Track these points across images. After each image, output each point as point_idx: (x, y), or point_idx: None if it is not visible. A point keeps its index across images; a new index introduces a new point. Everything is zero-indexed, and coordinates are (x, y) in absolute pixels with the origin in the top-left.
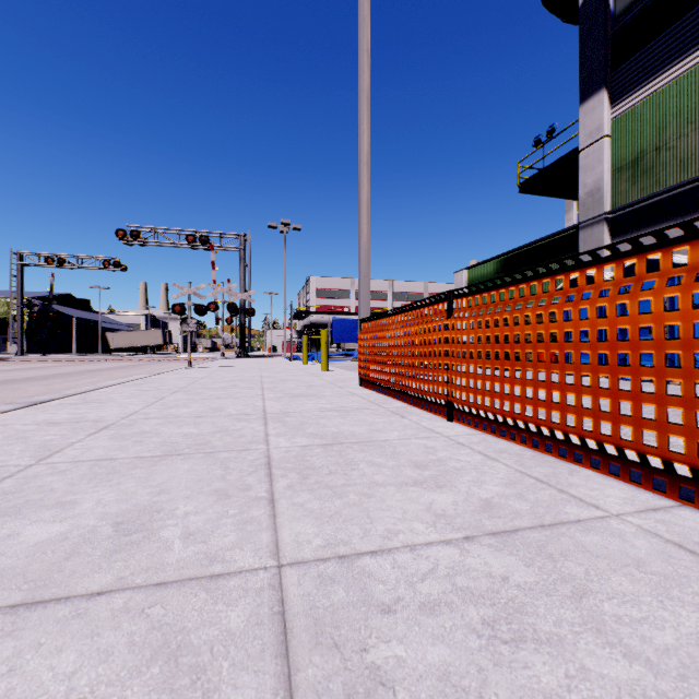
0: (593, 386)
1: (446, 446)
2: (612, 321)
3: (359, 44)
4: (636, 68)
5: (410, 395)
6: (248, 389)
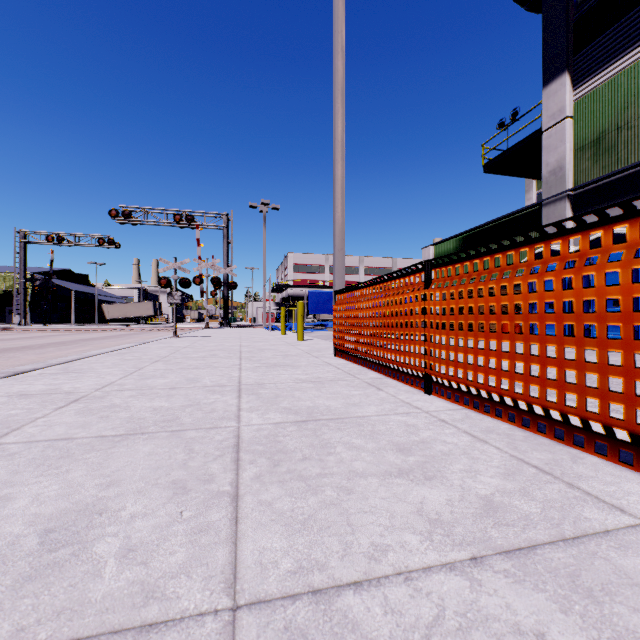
0: (600, 362)
1: (428, 423)
2: (626, 289)
3: (334, 25)
4: (597, 51)
5: (385, 366)
6: (226, 358)
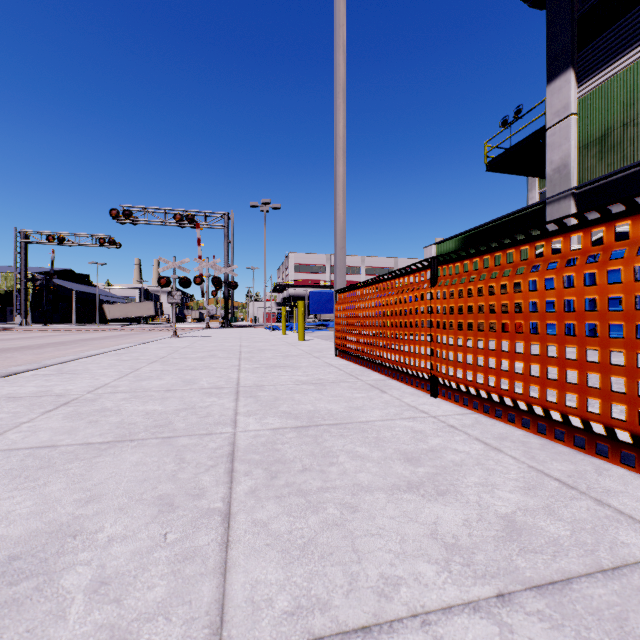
0: (628, 365)
1: (436, 429)
2: None
3: (335, 19)
4: (603, 47)
5: (388, 367)
6: (225, 359)
